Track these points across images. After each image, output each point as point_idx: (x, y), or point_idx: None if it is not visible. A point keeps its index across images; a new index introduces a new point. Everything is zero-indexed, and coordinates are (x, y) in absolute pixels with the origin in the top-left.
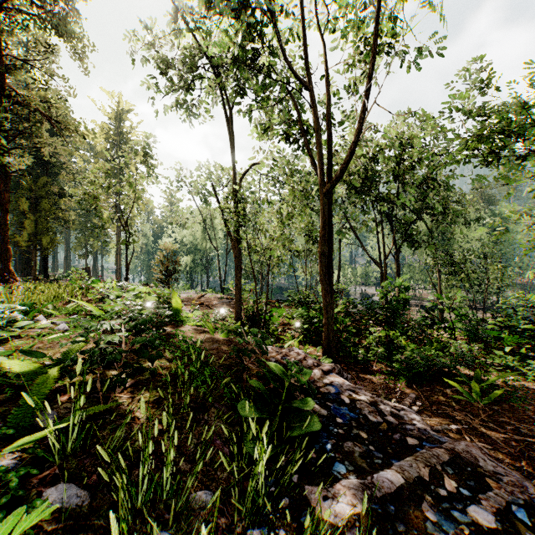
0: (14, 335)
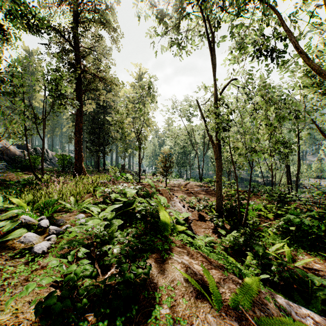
0: (6, 246)
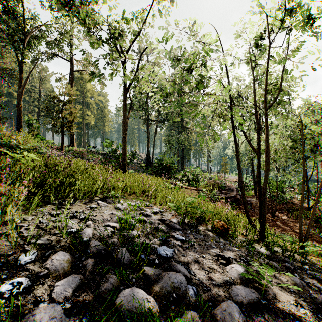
0: None
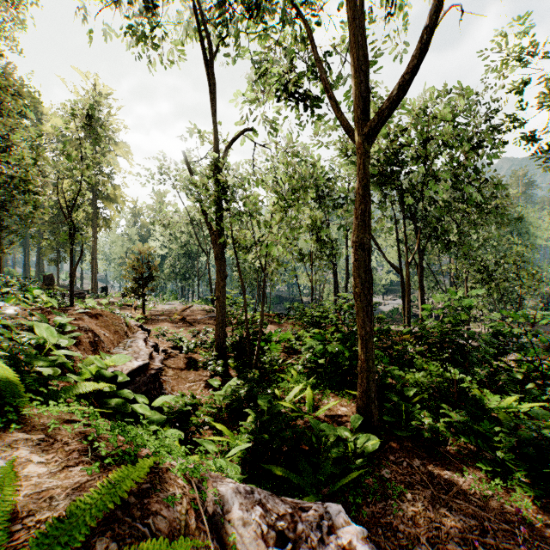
0: None
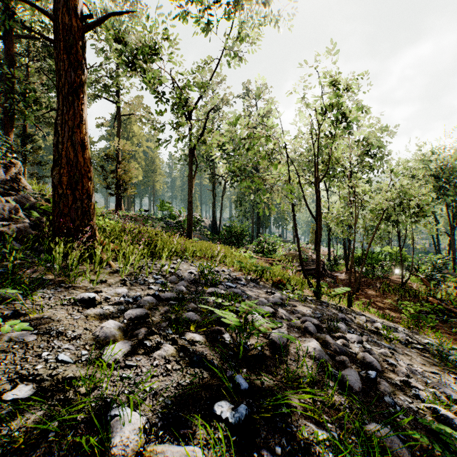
0: None
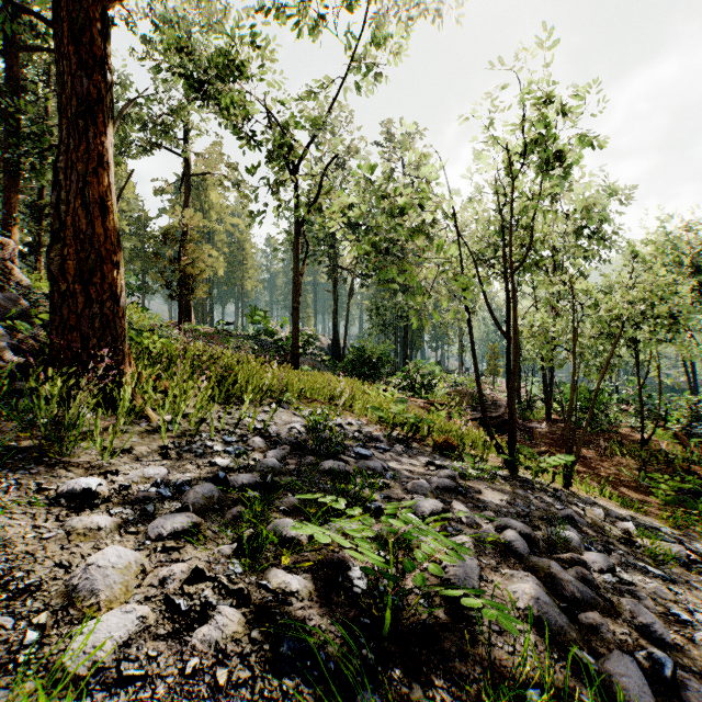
0: None
